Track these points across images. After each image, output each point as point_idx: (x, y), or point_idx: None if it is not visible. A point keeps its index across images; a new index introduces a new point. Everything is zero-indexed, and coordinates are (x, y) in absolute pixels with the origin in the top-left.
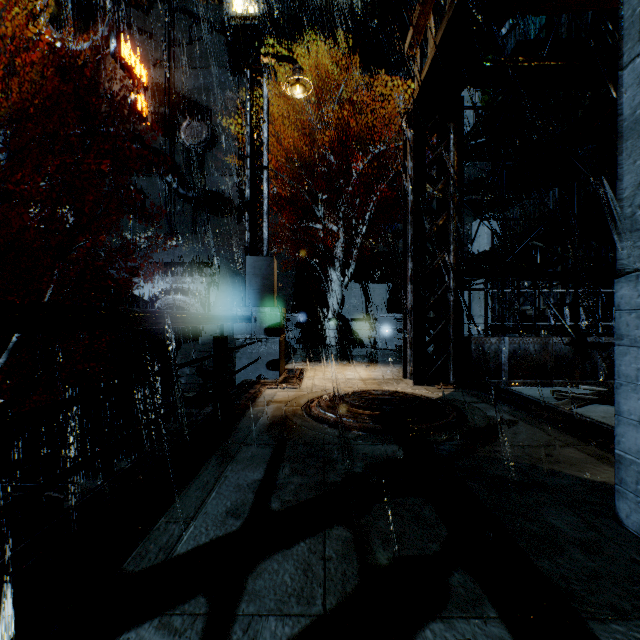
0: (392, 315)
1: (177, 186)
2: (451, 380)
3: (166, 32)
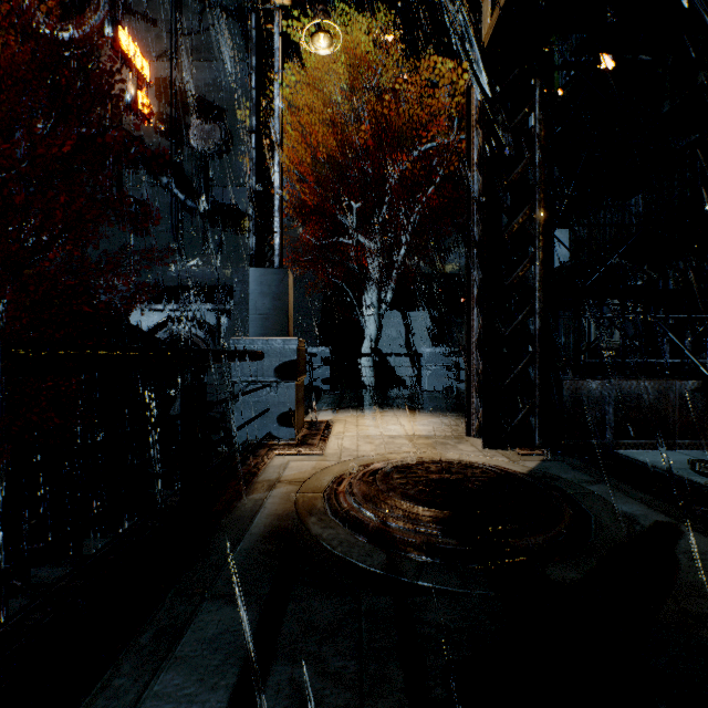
0: (440, 349)
1: (185, 198)
2: (537, 441)
3: (172, 18)
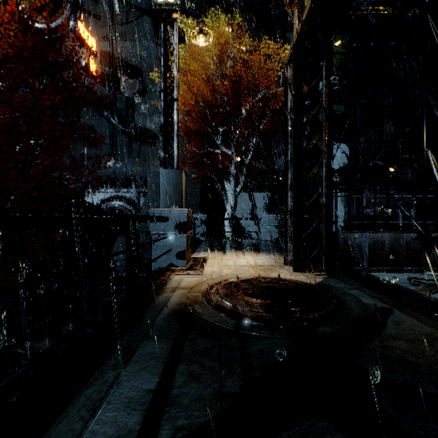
0: (272, 215)
1: (118, 124)
2: (323, 267)
3: (110, 15)
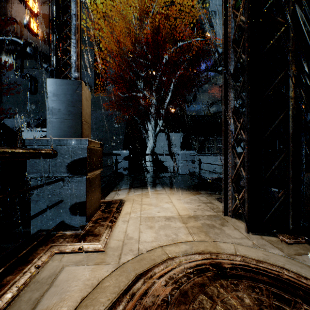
0: (188, 151)
1: None
2: (291, 226)
3: None
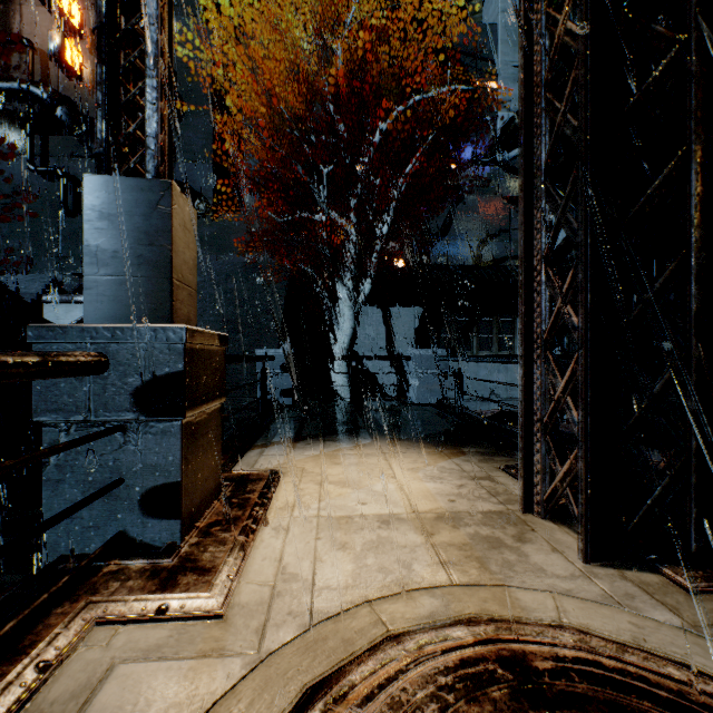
0: (433, 351)
1: None
2: (693, 543)
3: None
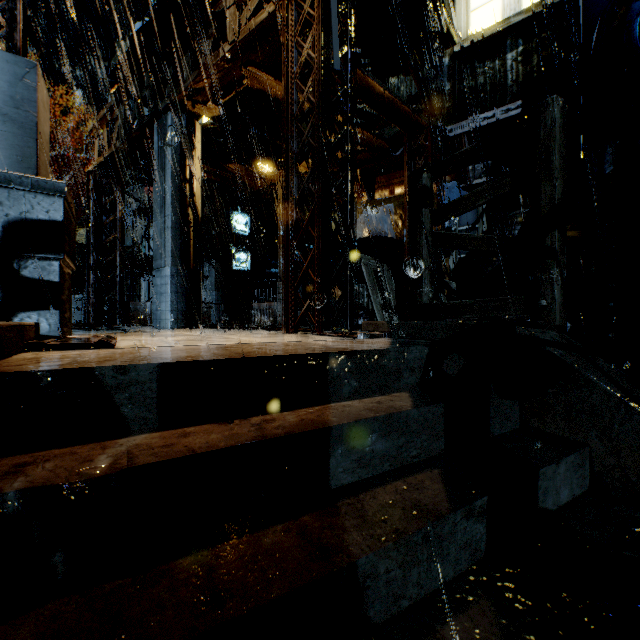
0: (73, 296)
1: None
2: (118, 323)
3: None
